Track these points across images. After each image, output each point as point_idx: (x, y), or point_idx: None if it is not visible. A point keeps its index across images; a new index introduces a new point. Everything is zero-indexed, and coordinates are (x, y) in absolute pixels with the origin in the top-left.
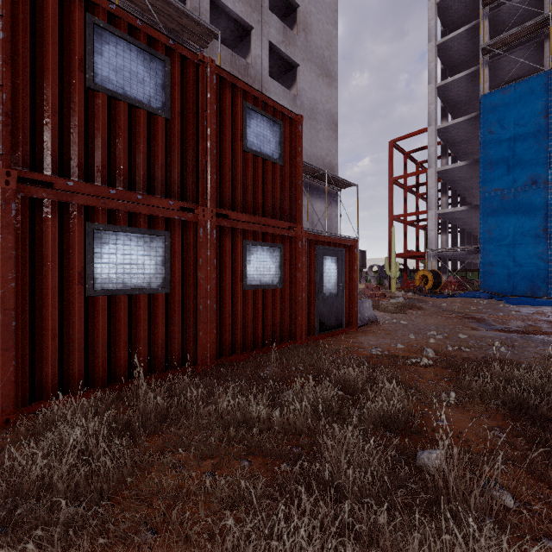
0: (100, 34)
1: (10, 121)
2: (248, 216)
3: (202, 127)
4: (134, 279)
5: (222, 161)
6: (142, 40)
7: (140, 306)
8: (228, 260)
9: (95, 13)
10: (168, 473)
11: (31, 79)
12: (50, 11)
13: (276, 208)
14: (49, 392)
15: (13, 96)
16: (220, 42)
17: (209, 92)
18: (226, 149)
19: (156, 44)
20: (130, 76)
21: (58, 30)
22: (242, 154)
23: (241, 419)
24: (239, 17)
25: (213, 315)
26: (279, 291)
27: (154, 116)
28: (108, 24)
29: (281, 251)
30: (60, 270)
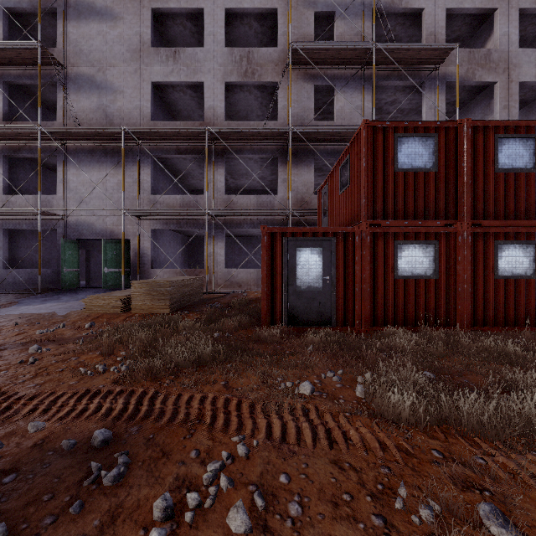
0: (400, 141)
1: (366, 200)
2: (499, 222)
3: (459, 167)
4: (417, 270)
5: (475, 186)
6: (421, 131)
7: (420, 286)
8: (481, 256)
9: (397, 131)
10: (459, 360)
11: (373, 178)
12: (380, 143)
13: (529, 210)
14: (380, 323)
15: (366, 188)
16: (458, 54)
17: (465, 143)
18: (479, 176)
19: (429, 129)
20: (415, 155)
21: (382, 150)
22: (494, 176)
23: (501, 353)
24: (478, 9)
25: (468, 295)
26: (533, 282)
27: (428, 173)
28: (404, 134)
29: (535, 247)
30: (384, 265)
